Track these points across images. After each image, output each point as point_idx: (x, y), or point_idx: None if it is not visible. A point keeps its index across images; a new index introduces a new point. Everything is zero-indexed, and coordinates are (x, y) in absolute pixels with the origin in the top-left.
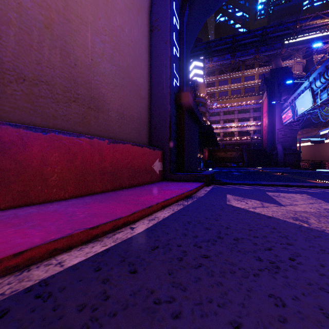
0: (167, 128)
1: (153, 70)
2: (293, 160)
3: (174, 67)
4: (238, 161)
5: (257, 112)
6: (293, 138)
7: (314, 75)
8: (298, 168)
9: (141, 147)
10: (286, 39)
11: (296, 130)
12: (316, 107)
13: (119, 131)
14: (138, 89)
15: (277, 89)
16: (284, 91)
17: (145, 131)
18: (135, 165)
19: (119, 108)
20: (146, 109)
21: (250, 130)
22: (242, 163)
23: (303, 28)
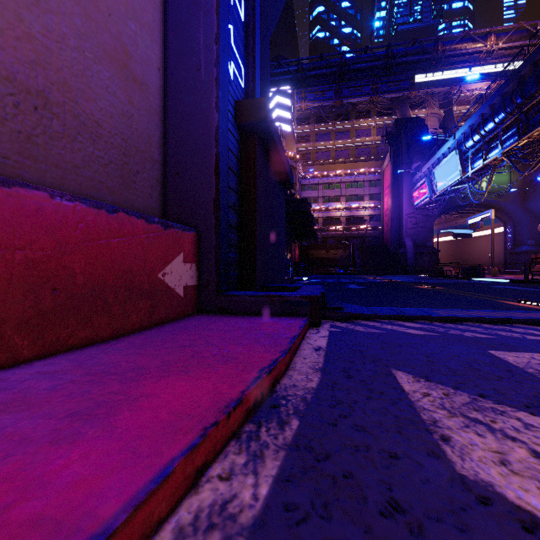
0: (210, 174)
1: (174, 19)
2: (429, 263)
3: (230, 33)
4: (346, 264)
5: (375, 187)
6: (428, 228)
7: (463, 130)
8: (442, 276)
9: (105, 212)
10: (422, 70)
11: (433, 217)
12: (464, 181)
13: (20, 151)
14: (119, 48)
15: (405, 151)
16: (416, 154)
17: (148, 177)
18: (78, 271)
19: (20, 71)
20: (152, 119)
21: (365, 215)
22: (353, 267)
23: (447, 53)
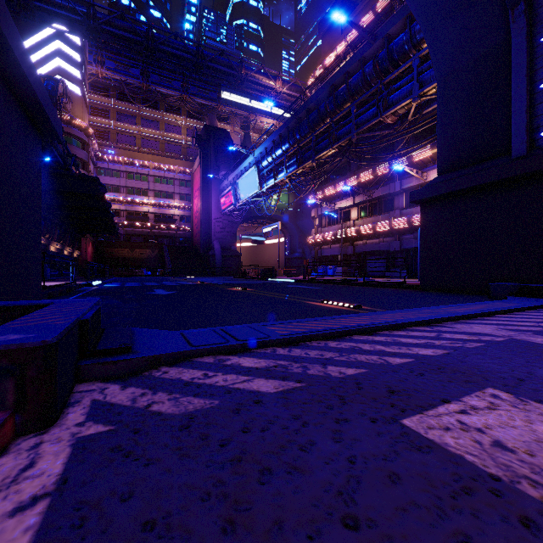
0: None
1: None
2: (234, 266)
3: None
4: (155, 265)
5: (185, 187)
6: (233, 233)
7: (260, 150)
8: (245, 277)
9: None
10: (229, 83)
11: (237, 224)
12: (261, 195)
13: None
14: None
15: (214, 157)
16: (223, 163)
17: None
18: None
19: None
20: None
21: (175, 214)
22: (162, 269)
23: (249, 78)
